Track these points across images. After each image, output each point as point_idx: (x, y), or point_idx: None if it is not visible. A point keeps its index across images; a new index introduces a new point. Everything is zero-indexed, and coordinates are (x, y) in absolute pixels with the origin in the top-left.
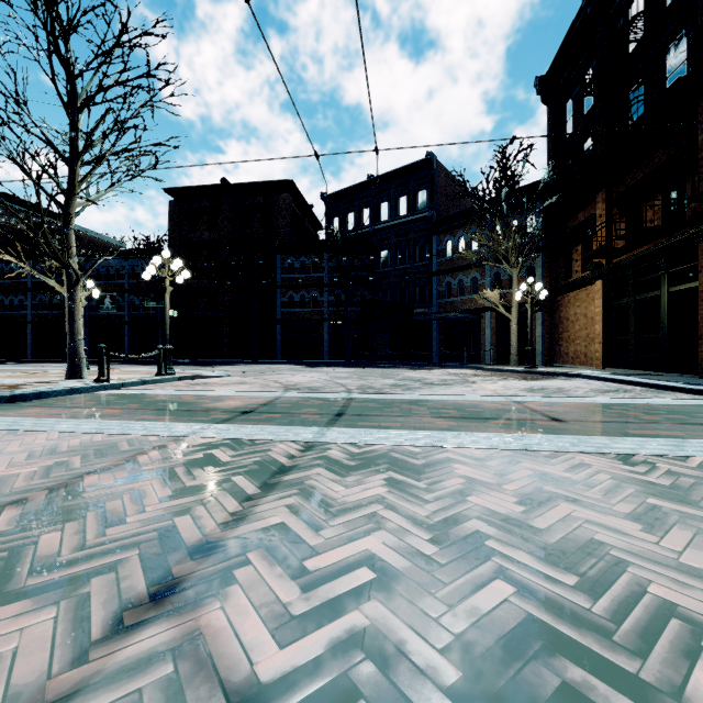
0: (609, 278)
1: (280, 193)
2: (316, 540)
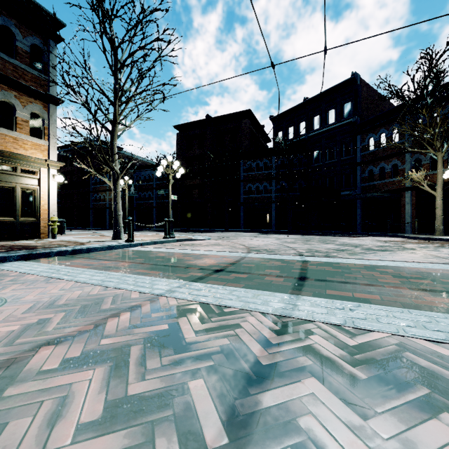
0: None
1: (242, 120)
2: None
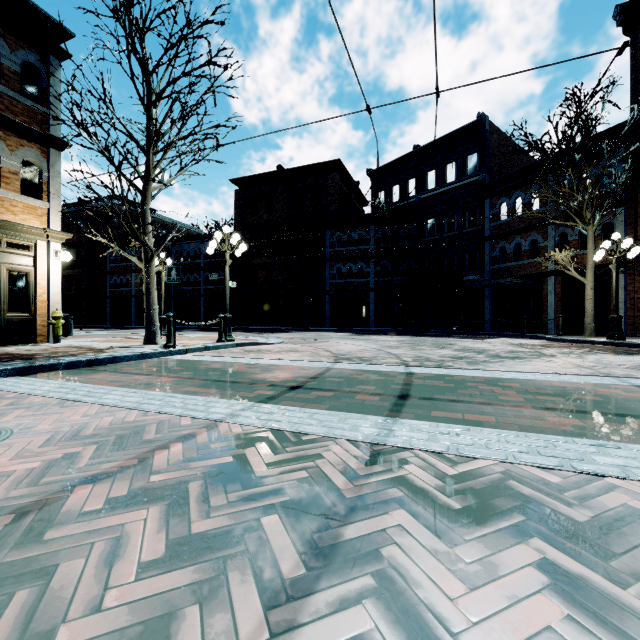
0: None
1: (329, 173)
2: None
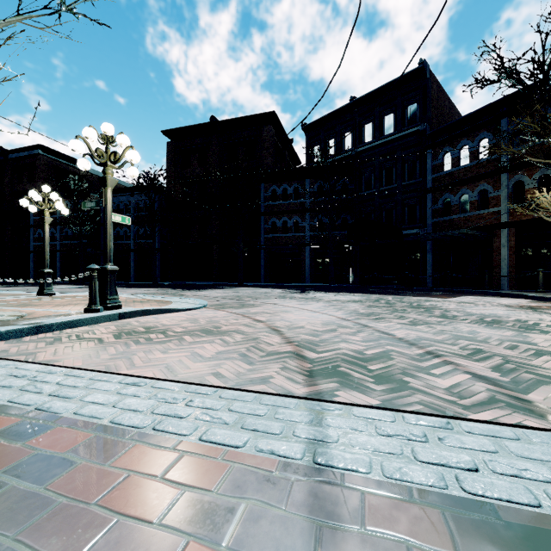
0: None
1: (263, 126)
2: None
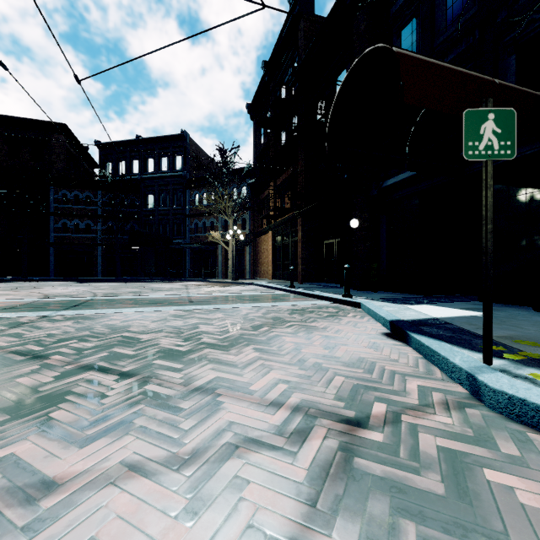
0: (274, 230)
1: (53, 133)
2: (30, 333)
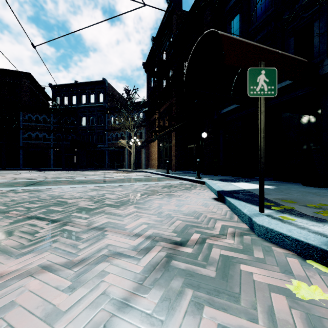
0: (159, 139)
1: (22, 78)
2: (0, 199)
